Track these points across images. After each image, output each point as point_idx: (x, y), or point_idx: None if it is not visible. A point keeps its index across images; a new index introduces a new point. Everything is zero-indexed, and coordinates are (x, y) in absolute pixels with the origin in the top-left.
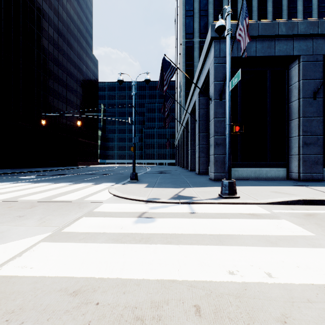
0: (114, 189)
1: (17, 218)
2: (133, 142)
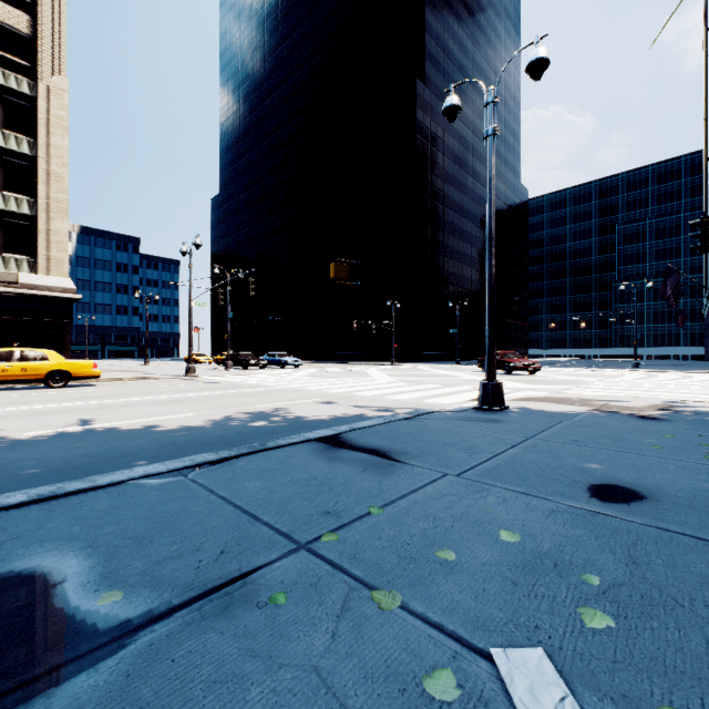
0: (627, 369)
1: (602, 372)
2: (635, 338)
